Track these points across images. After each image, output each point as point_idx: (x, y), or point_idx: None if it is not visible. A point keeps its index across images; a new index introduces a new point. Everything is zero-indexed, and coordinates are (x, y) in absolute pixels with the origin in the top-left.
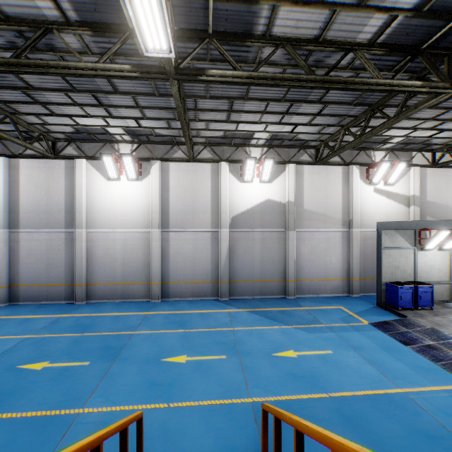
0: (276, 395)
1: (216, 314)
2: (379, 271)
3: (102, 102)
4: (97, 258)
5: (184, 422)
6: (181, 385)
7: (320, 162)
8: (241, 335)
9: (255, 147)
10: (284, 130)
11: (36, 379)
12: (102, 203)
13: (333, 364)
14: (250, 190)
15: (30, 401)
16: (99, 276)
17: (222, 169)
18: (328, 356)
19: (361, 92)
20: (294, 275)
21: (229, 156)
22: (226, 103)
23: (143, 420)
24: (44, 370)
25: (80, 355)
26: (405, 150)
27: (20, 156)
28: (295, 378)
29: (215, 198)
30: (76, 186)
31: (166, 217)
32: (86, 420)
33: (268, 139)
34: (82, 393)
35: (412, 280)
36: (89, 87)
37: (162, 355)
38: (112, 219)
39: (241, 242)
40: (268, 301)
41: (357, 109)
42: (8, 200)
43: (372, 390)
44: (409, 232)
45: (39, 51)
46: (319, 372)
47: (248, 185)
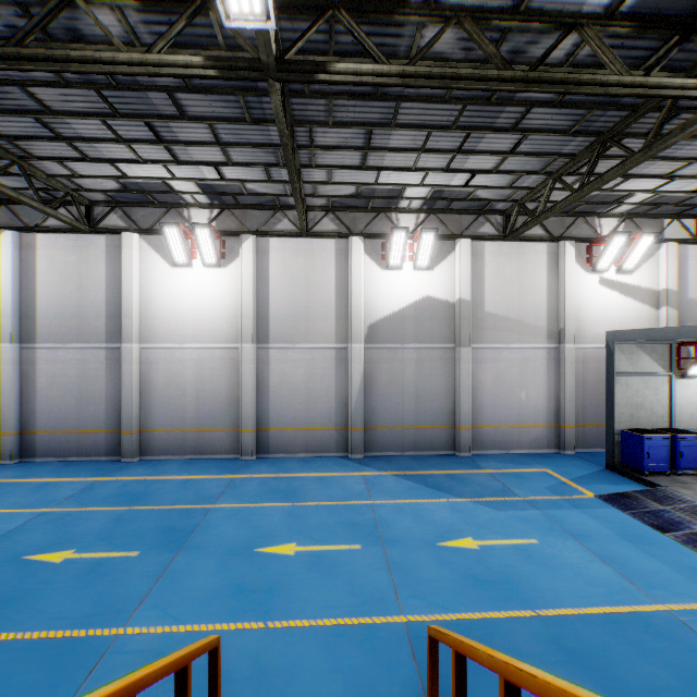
0: (447, 611)
1: (344, 479)
2: (610, 412)
3: (161, 136)
4: (155, 389)
5: (292, 655)
6: (288, 591)
7: (512, 236)
8: (386, 513)
9: (406, 214)
10: (453, 182)
11: (52, 578)
12: (164, 303)
13: (541, 562)
14: (398, 281)
15: (39, 614)
16: (160, 418)
17: (354, 249)
18: (530, 548)
19: (585, 110)
20: (470, 418)
21: (365, 227)
22: (360, 134)
23: (219, 651)
24: (65, 563)
25: (124, 541)
26: (652, 215)
27: (38, 229)
28: (478, 584)
29: (341, 294)
30: (123, 275)
31: (264, 324)
32: (128, 647)
33: (427, 199)
34: (125, 601)
35: (664, 426)
36: (139, 108)
37: (257, 543)
38: (180, 329)
39: (383, 365)
40: (428, 459)
41: (576, 142)
42: (18, 298)
43: (611, 607)
44: (660, 347)
45: (57, 44)
46: (518, 574)
47: (395, 274)
